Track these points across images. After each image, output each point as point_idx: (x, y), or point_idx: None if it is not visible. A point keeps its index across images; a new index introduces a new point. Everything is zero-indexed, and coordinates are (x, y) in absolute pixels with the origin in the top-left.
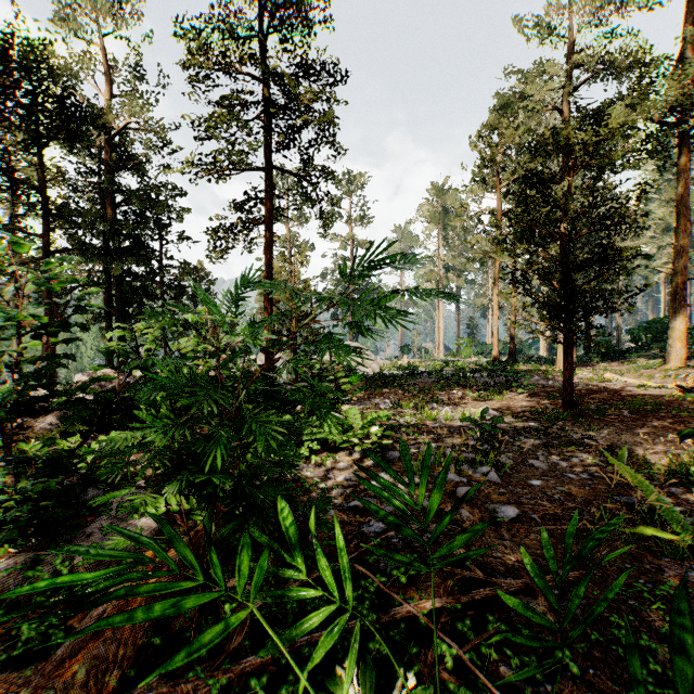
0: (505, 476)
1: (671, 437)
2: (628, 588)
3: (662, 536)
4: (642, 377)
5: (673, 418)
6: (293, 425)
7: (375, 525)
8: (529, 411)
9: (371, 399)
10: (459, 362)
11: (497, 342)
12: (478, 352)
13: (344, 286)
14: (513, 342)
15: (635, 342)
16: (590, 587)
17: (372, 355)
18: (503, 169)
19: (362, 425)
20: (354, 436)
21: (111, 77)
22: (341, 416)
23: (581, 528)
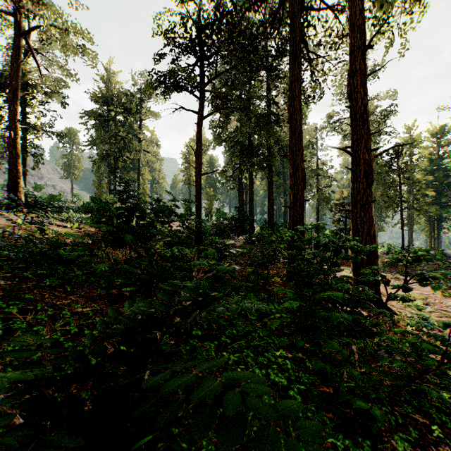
0: None
1: None
2: None
3: None
4: None
5: None
6: None
7: None
8: None
9: None
10: None
11: None
12: None
13: None
14: None
15: None
16: None
17: None
18: None
19: None
20: None
21: None
22: None
23: None
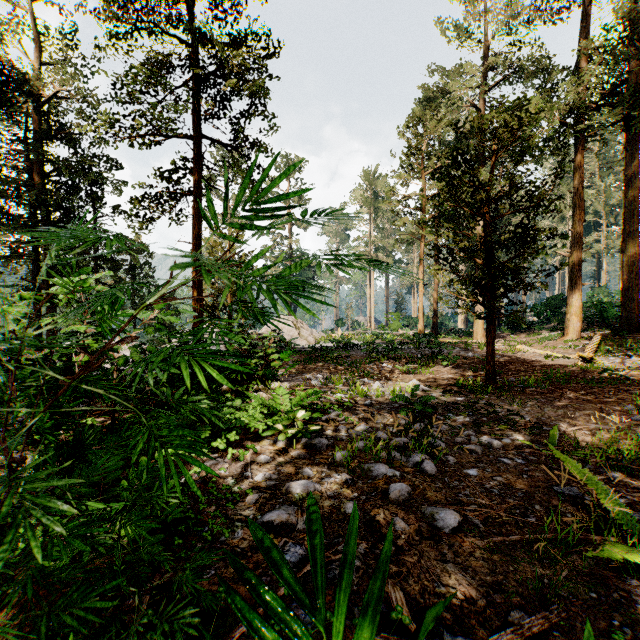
0: (440, 464)
1: (589, 410)
2: (603, 636)
3: (635, 561)
4: (547, 348)
5: (584, 388)
6: (214, 409)
7: (292, 550)
8: (456, 384)
9: (304, 374)
10: (388, 335)
11: (422, 316)
12: (405, 325)
13: (282, 263)
14: (436, 316)
15: (538, 316)
16: (558, 639)
17: (308, 328)
18: (428, 158)
19: (291, 406)
20: (279, 421)
21: (39, 42)
22: (268, 397)
23: (532, 539)
